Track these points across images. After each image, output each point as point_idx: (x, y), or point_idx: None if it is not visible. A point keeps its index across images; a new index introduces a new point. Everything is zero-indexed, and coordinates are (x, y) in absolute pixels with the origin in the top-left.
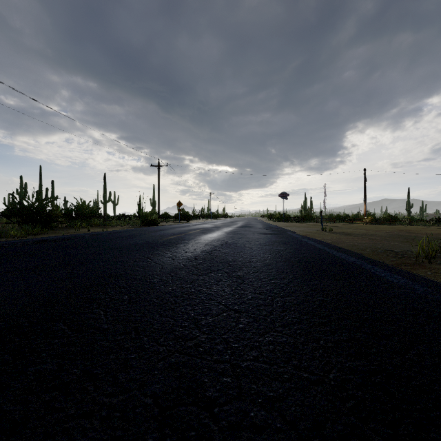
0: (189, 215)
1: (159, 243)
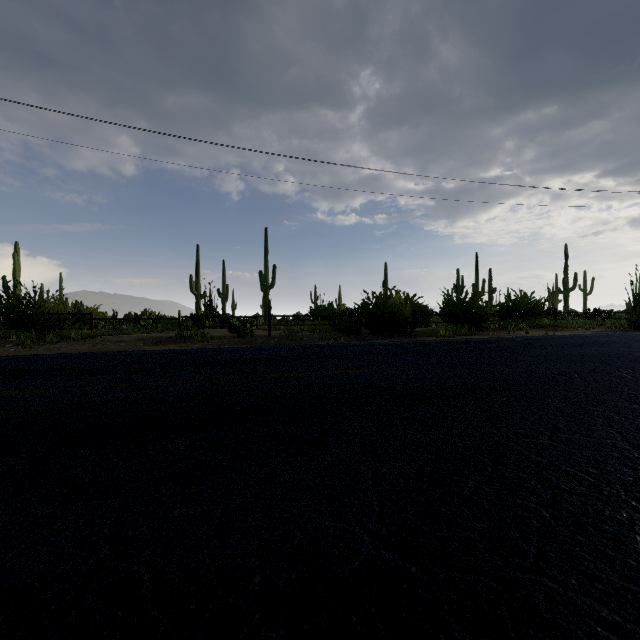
0: None
1: (625, 357)
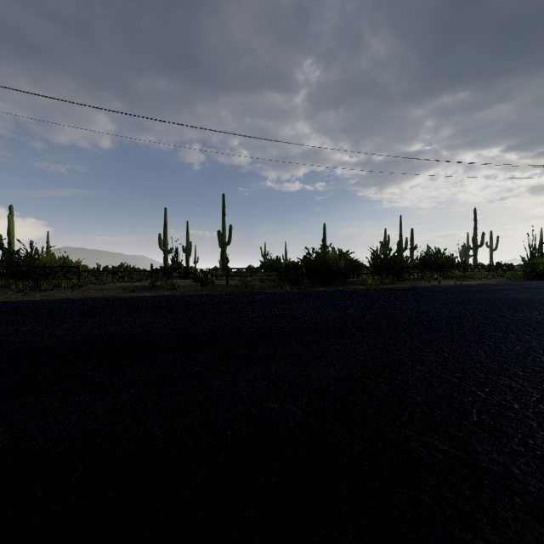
0: None
1: (511, 301)
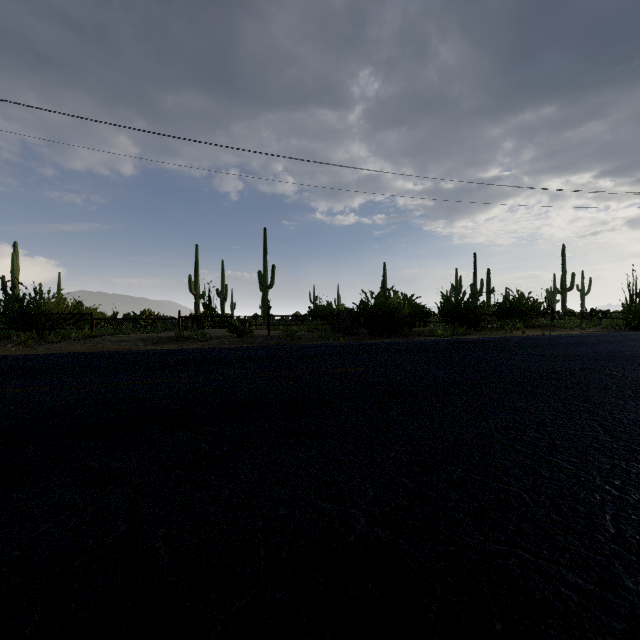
0: None
1: (617, 356)
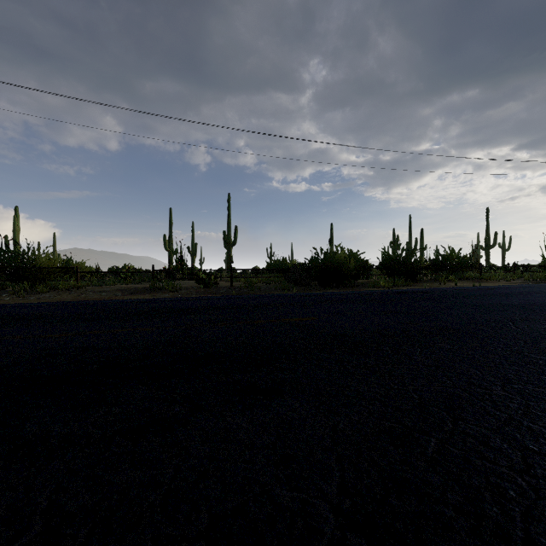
0: None
1: None
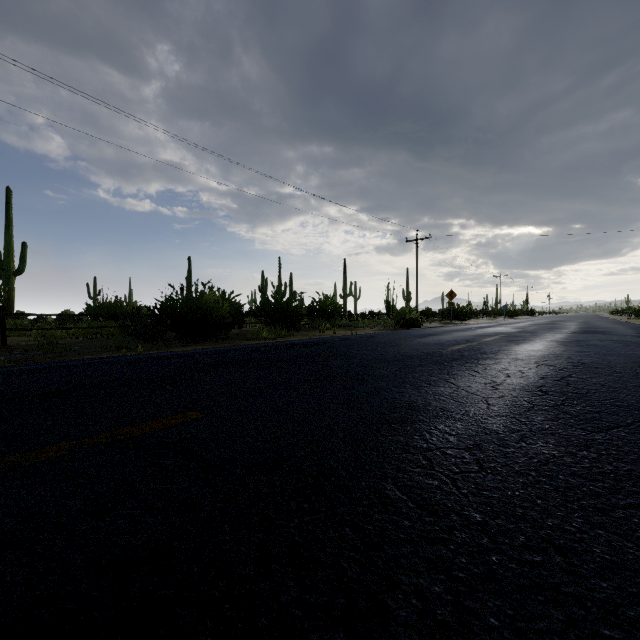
0: (466, 311)
1: (446, 356)
